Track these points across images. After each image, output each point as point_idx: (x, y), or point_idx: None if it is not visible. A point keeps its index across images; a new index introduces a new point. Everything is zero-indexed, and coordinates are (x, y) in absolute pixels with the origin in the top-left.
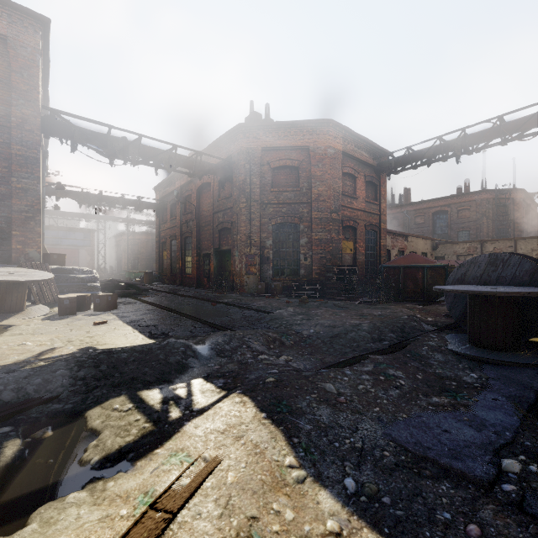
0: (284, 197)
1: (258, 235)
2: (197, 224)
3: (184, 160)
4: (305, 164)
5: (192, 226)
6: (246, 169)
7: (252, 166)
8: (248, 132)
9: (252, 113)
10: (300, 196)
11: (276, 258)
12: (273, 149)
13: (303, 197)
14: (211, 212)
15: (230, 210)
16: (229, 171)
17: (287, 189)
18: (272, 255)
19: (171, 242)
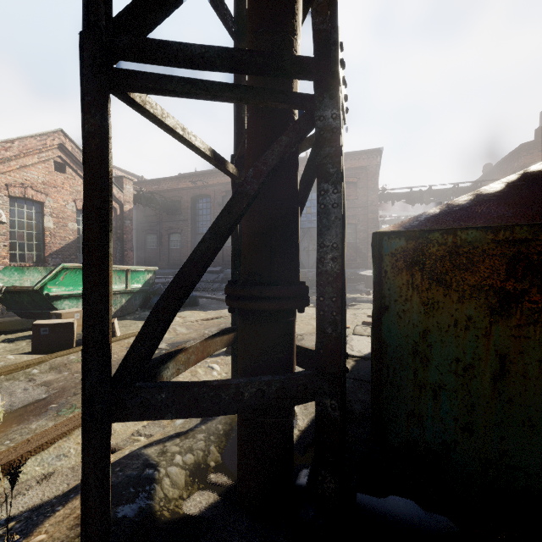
0: None
1: None
2: None
3: (465, 190)
4: None
5: None
6: None
7: None
8: (531, 148)
9: (541, 125)
10: None
11: None
12: None
13: None
14: None
15: None
16: None
17: None
18: None
19: None
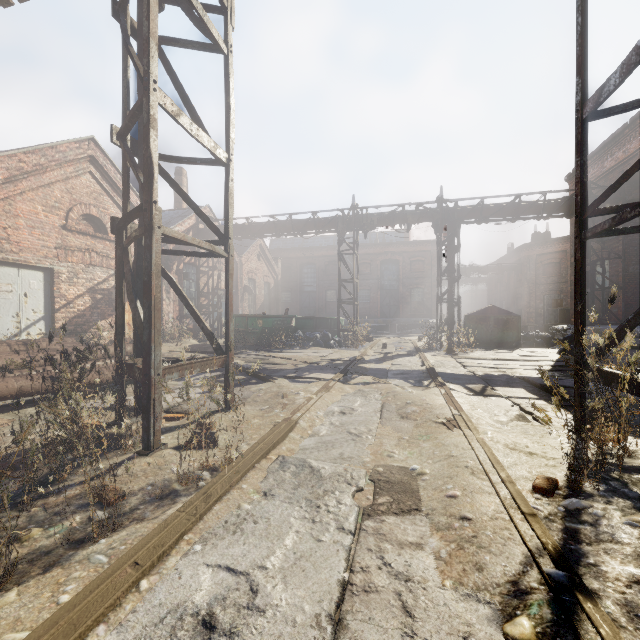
0: (550, 280)
1: (534, 302)
2: (508, 293)
3: (492, 269)
4: (564, 260)
5: (505, 294)
6: (527, 267)
7: (530, 265)
8: (528, 247)
9: (534, 233)
10: (561, 278)
11: (546, 314)
12: (543, 254)
13: (562, 279)
14: (513, 287)
15: (521, 288)
16: (520, 267)
17: (552, 275)
18: (543, 312)
19: (495, 303)
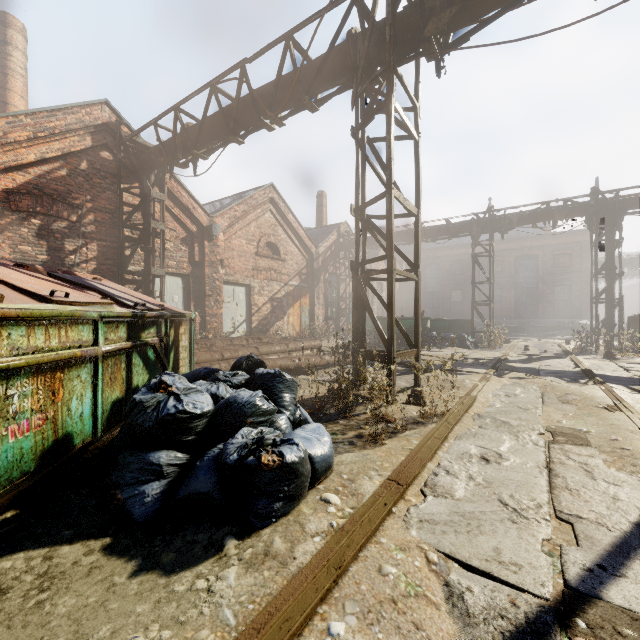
0: None
1: None
2: None
3: None
4: None
5: None
6: None
7: None
8: None
9: None
10: None
11: None
12: None
13: None
14: None
15: None
16: None
17: None
18: None
19: None
